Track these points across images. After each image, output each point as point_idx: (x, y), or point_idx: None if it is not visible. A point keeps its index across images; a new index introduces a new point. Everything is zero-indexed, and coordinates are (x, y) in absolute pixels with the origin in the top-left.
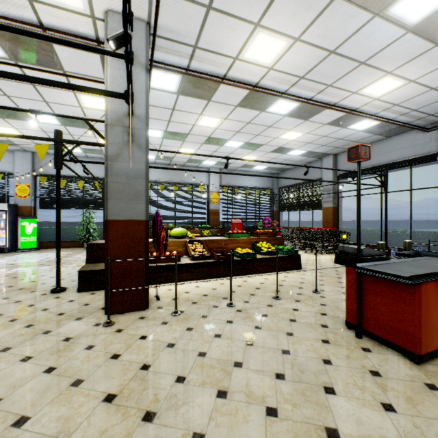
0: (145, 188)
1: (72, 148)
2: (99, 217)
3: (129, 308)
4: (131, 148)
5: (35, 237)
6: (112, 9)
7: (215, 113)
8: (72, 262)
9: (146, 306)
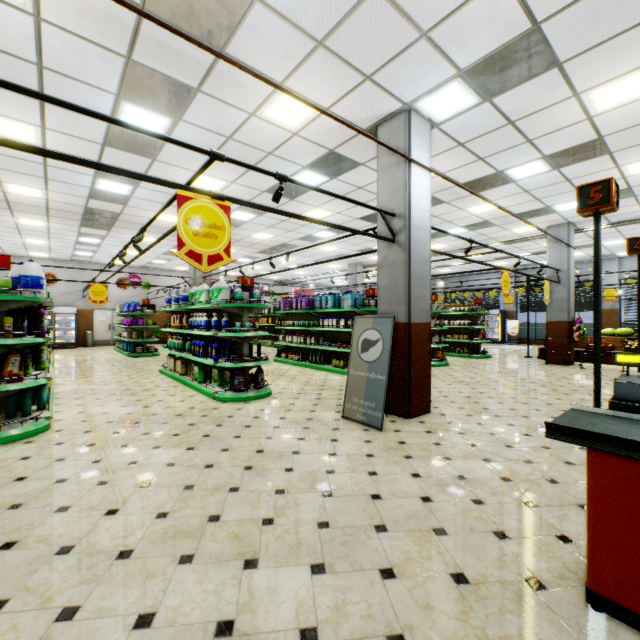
0: (566, 305)
1: (535, 283)
2: None
3: (557, 363)
4: (559, 287)
5: (516, 334)
6: (549, 226)
7: None
8: None
9: (567, 364)
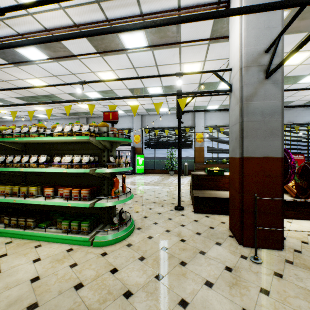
0: (281, 124)
1: (188, 102)
2: (165, 154)
3: (263, 245)
4: (266, 85)
5: (143, 166)
6: None
7: (308, 46)
8: (169, 185)
9: (281, 246)
